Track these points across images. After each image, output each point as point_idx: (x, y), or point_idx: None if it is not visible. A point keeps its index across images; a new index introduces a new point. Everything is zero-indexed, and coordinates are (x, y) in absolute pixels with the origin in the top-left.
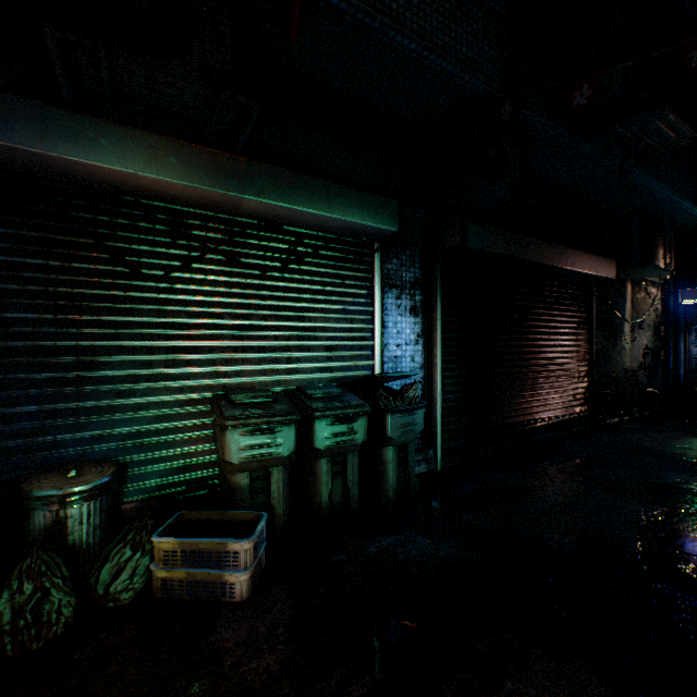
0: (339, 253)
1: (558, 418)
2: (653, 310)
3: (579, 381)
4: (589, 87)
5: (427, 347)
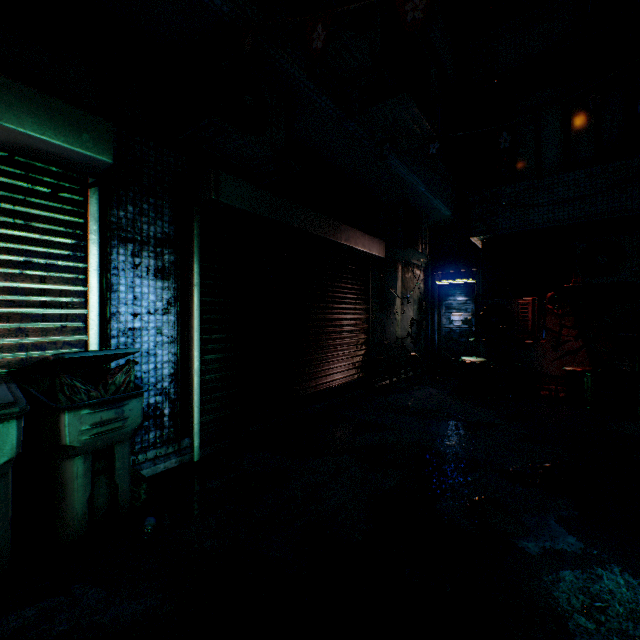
0: (16, 180)
1: (338, 385)
2: (418, 288)
3: (358, 349)
4: (323, 27)
5: (182, 318)
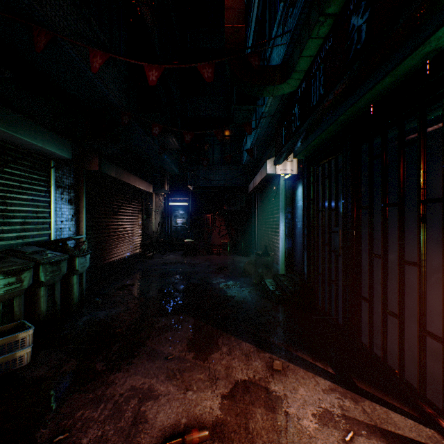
0: (30, 163)
1: (132, 255)
2: (162, 206)
3: (139, 238)
4: (159, 129)
5: (77, 223)
